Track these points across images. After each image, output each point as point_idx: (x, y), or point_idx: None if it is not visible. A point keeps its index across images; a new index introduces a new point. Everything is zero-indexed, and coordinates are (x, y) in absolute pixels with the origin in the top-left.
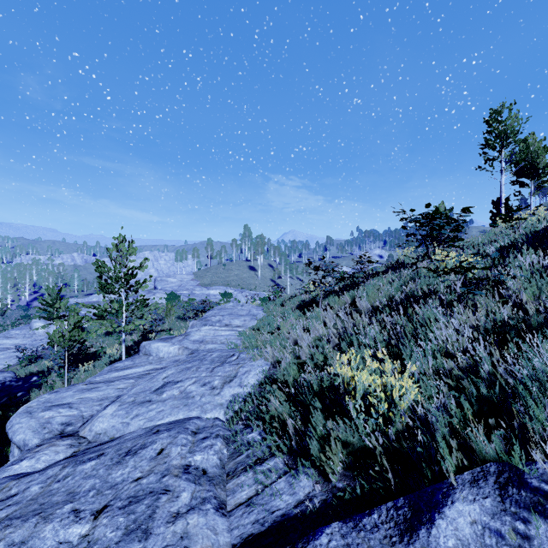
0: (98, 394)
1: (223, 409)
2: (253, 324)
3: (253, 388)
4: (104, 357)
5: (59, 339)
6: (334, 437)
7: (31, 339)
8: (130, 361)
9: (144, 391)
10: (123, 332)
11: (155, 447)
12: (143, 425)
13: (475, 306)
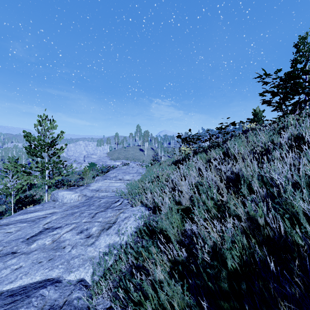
0: None
1: (92, 266)
2: (139, 178)
3: (130, 237)
4: (42, 202)
5: (6, 190)
6: None
7: (1, 191)
8: (40, 206)
9: (17, 239)
10: (46, 184)
11: None
12: None
13: None
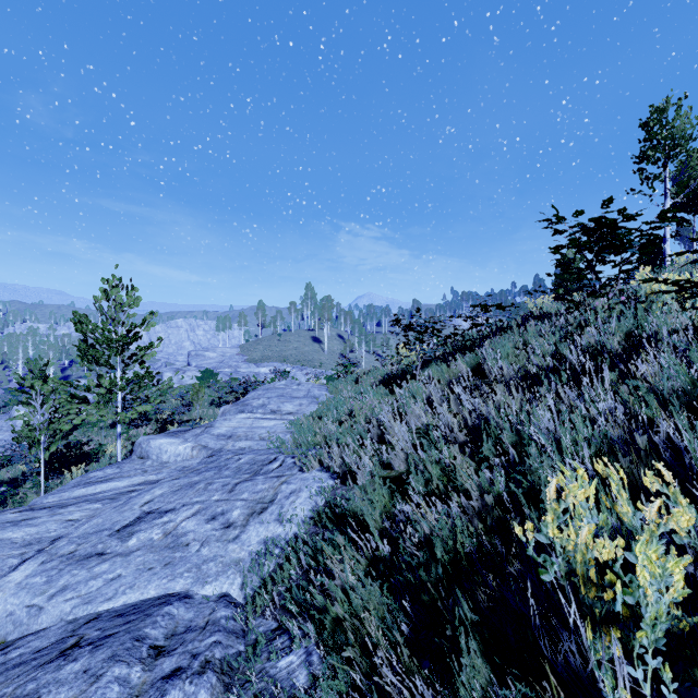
0: (27, 532)
1: (240, 574)
2: (312, 409)
3: (302, 526)
4: (103, 458)
5: (29, 433)
6: None
7: (9, 433)
8: (115, 468)
9: (99, 531)
10: (118, 423)
11: None
12: (70, 612)
13: None
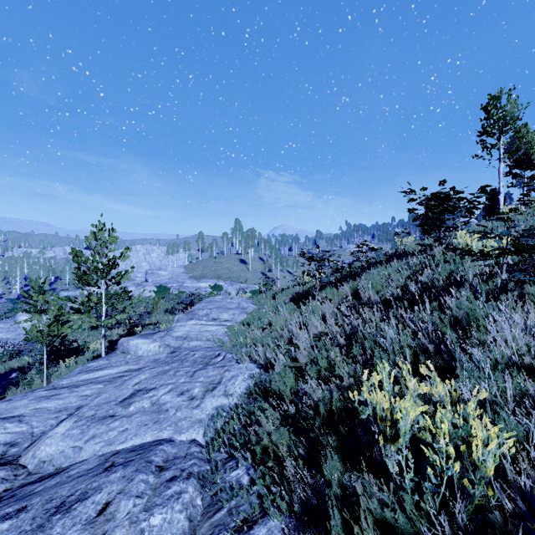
0: (56, 403)
1: (202, 428)
2: (242, 318)
3: (240, 398)
4: (87, 352)
5: (36, 334)
6: (356, 493)
7: (15, 333)
8: (105, 360)
9: (108, 402)
10: (103, 327)
11: (98, 499)
12: (99, 450)
13: (524, 299)
